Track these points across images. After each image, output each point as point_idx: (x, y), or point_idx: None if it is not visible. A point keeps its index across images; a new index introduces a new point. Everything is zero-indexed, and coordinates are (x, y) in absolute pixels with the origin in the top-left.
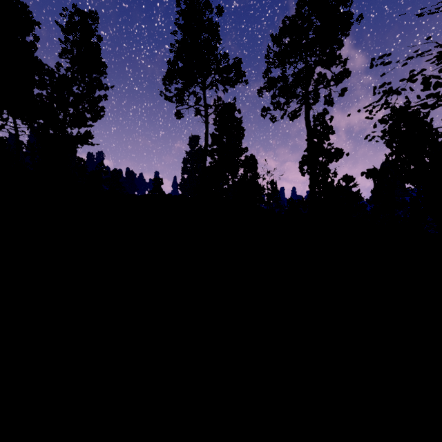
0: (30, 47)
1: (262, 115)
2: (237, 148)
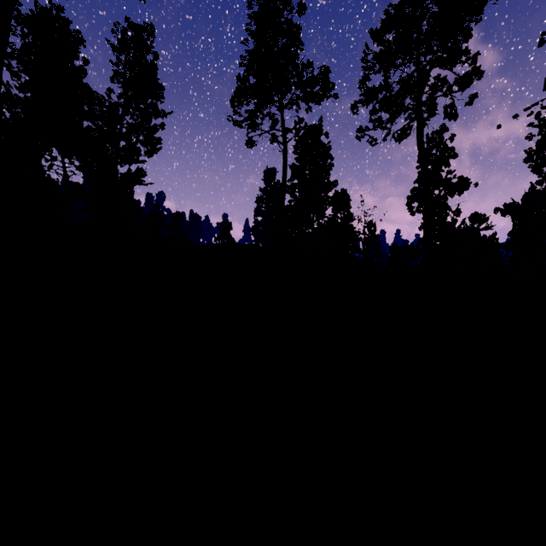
0: (79, 73)
1: (358, 137)
2: (324, 182)
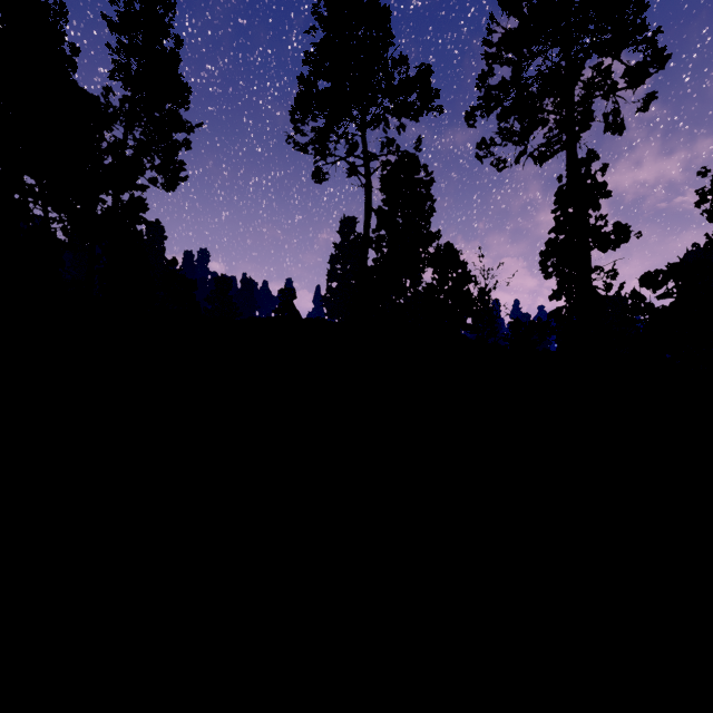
0: (64, 65)
1: (478, 157)
2: (423, 233)
